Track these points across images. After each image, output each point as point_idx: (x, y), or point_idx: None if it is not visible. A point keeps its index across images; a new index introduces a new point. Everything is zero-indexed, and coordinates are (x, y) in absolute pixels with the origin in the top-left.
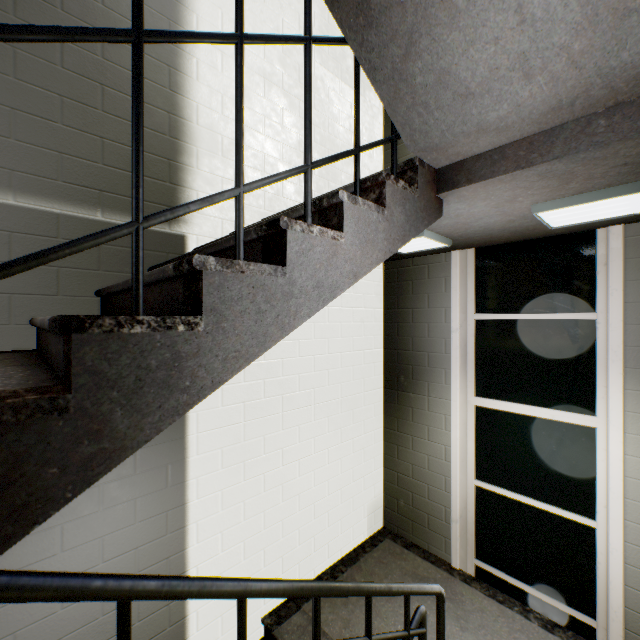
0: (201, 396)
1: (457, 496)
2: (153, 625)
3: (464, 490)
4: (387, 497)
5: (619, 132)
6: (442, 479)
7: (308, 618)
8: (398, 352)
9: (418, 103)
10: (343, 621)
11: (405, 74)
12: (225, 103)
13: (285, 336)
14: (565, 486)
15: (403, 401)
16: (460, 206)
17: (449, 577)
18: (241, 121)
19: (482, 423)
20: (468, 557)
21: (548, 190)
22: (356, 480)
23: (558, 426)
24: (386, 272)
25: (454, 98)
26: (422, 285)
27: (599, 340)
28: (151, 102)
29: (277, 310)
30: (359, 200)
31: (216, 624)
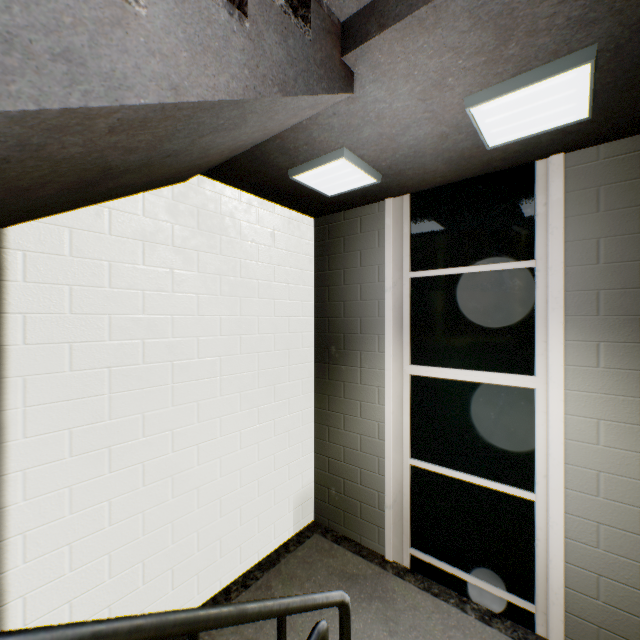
0: None
1: (391, 478)
2: None
3: (399, 471)
4: (318, 486)
5: None
6: (375, 460)
7: None
8: (329, 320)
9: None
10: None
11: None
12: None
13: None
14: (504, 457)
15: (334, 375)
16: (378, 93)
17: (381, 572)
18: None
19: (418, 394)
20: (403, 547)
21: (483, 60)
22: (279, 468)
23: (496, 390)
24: (317, 230)
25: None
26: (354, 241)
27: (539, 290)
28: None
29: None
30: None
31: None
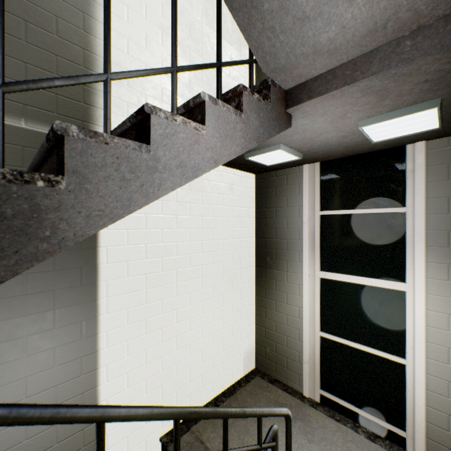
0: (63, 246)
1: (307, 344)
2: (70, 446)
3: (312, 339)
4: (258, 346)
5: (421, 49)
6: (296, 332)
7: (195, 436)
8: (265, 240)
9: (267, 28)
10: (221, 438)
11: (255, 1)
12: (130, 46)
13: (149, 203)
14: (384, 334)
15: (269, 275)
16: (305, 121)
17: (301, 403)
18: (108, 17)
19: (325, 290)
20: (315, 388)
21: (369, 107)
22: (234, 334)
23: (379, 291)
24: (257, 182)
25: (294, 22)
26: (282, 190)
27: (408, 227)
28: (68, 39)
29: (142, 180)
30: (219, 102)
31: (123, 443)
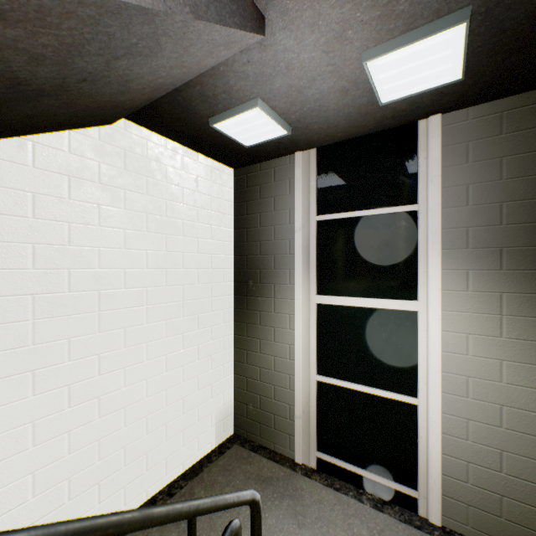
0: None
1: (300, 392)
2: None
3: (307, 386)
4: (237, 403)
5: None
6: (287, 378)
7: None
8: (247, 258)
9: None
10: None
11: None
12: None
13: None
14: (393, 370)
15: (252, 306)
16: (288, 42)
17: (292, 473)
18: None
19: (323, 320)
20: (311, 451)
21: (378, 14)
22: (202, 388)
23: (387, 314)
24: (236, 179)
25: None
26: (269, 189)
27: (421, 229)
28: None
29: None
30: None
31: None
